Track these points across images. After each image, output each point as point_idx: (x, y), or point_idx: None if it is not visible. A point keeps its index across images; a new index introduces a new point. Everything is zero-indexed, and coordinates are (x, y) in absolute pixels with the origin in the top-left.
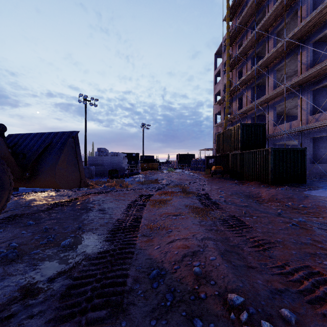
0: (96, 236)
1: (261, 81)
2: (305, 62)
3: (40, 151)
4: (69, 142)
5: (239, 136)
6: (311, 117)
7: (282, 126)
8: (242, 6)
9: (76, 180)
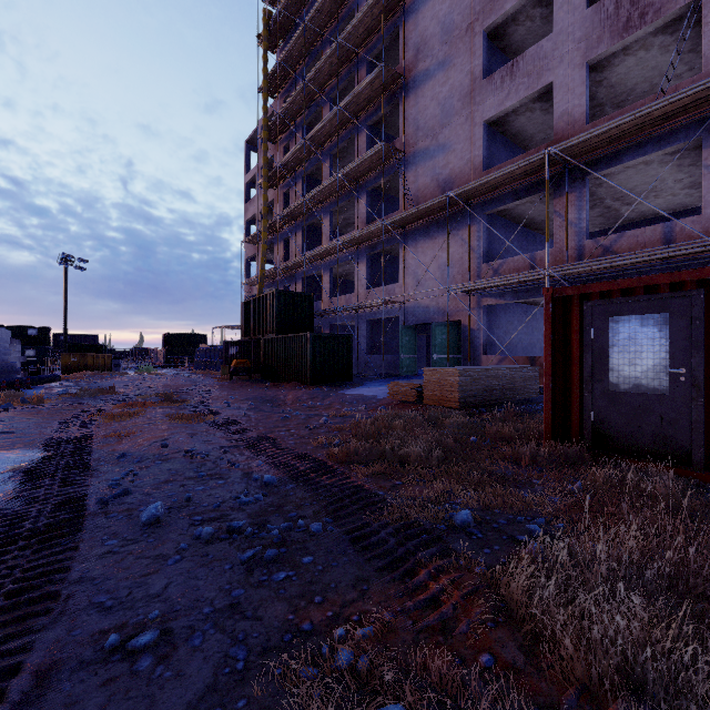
0: (26, 451)
1: (317, 221)
2: (362, 214)
3: None
4: None
5: (275, 310)
6: (368, 292)
7: (339, 300)
8: (290, 82)
9: None
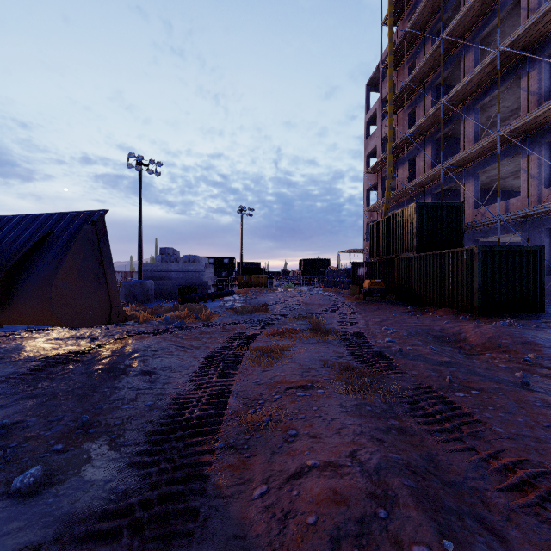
0: (115, 451)
1: (450, 129)
2: (536, 90)
3: (24, 250)
4: (84, 232)
5: (415, 225)
6: (548, 190)
7: (491, 209)
8: None
9: (102, 309)
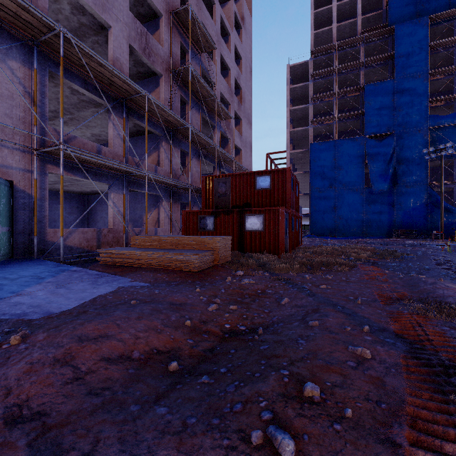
0: None
1: None
2: None
3: None
4: None
5: None
6: None
7: None
8: None
9: None
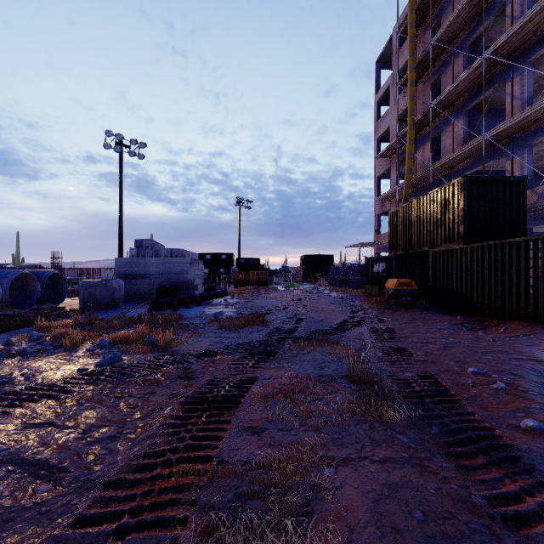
0: None
1: (486, 97)
2: None
3: None
4: None
5: (462, 207)
6: None
7: None
8: None
9: None
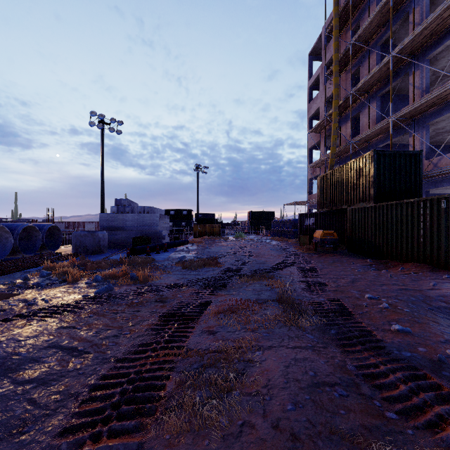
0: None
1: (395, 85)
2: None
3: None
4: None
5: (372, 174)
6: None
7: (445, 159)
8: None
9: None
